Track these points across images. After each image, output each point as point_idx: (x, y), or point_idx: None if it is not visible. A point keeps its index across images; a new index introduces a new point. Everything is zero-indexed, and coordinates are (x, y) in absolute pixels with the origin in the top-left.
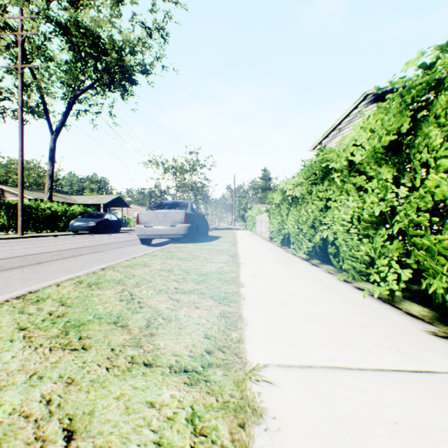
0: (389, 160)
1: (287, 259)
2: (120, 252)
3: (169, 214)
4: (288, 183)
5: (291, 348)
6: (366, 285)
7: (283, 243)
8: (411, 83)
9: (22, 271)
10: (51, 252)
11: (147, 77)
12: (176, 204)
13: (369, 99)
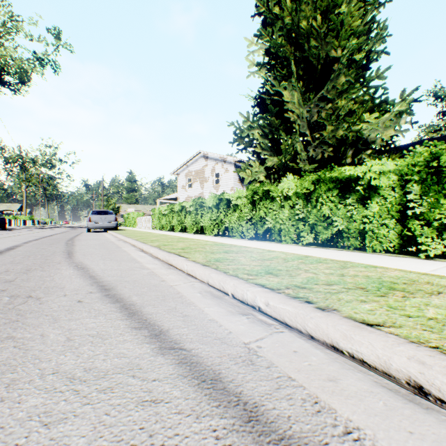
0: (181, 212)
1: (163, 231)
2: (92, 233)
3: (108, 217)
4: (163, 209)
5: (167, 234)
6: (178, 232)
7: (160, 229)
8: (181, 203)
9: (86, 236)
10: (57, 234)
11: (24, 84)
12: (107, 212)
13: (202, 155)
